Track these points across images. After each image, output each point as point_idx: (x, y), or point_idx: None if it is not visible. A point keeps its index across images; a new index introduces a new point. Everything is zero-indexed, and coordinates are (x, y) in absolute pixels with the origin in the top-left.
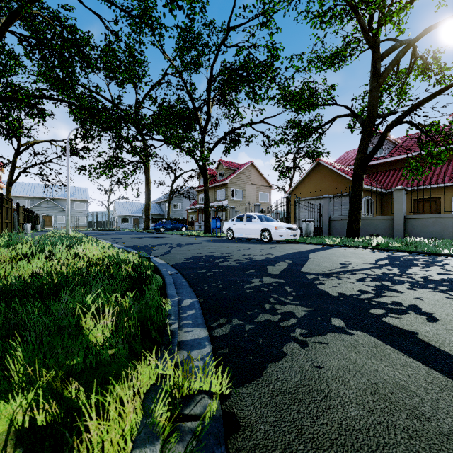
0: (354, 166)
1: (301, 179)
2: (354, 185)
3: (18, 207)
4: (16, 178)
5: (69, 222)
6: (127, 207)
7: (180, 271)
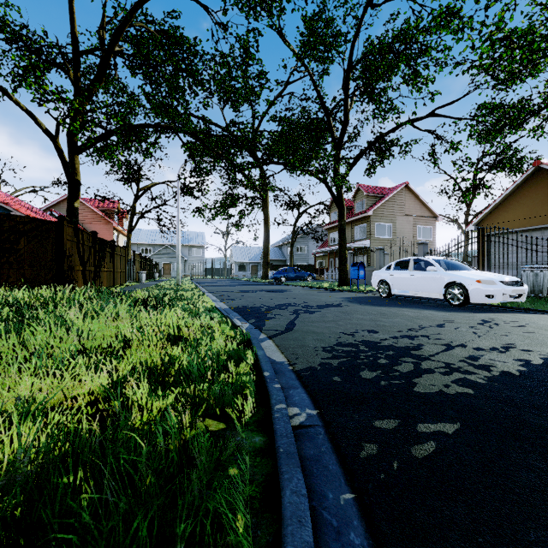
0: None
1: (501, 199)
2: None
3: (133, 254)
4: (135, 225)
5: (179, 271)
6: (245, 252)
7: (323, 411)
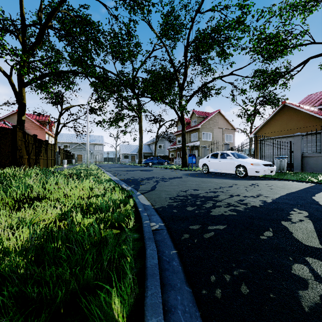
0: None
1: (266, 121)
2: None
3: (59, 149)
4: (60, 130)
5: (88, 159)
6: (128, 147)
7: (167, 223)
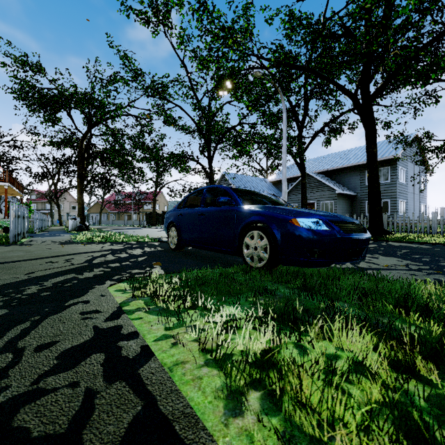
0: (100, 210)
1: (92, 206)
2: (100, 214)
3: None
4: None
5: None
6: None
7: None
